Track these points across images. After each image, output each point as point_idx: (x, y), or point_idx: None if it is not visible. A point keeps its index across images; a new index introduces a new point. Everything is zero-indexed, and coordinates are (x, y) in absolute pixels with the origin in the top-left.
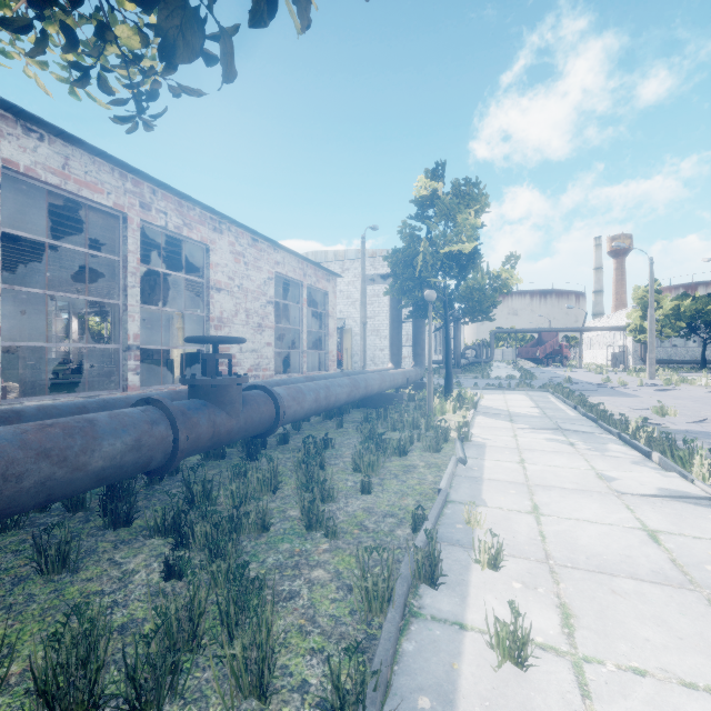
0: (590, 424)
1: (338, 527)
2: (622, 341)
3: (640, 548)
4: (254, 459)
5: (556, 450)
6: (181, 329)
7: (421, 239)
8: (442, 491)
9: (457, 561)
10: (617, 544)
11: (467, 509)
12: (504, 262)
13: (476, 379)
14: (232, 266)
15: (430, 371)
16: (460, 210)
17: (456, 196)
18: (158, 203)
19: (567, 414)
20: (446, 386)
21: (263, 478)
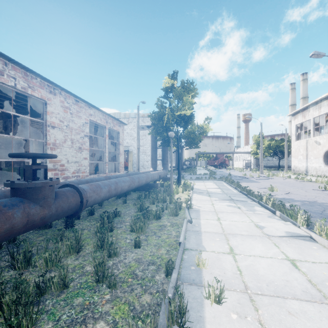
0: (244, 196)
1: (118, 277)
2: (249, 158)
3: (291, 273)
4: (70, 227)
5: (233, 211)
6: (38, 150)
7: (166, 107)
8: (182, 244)
9: (194, 299)
10: (279, 272)
11: (197, 257)
12: (204, 121)
13: (190, 175)
14: (62, 114)
15: (171, 172)
16: (185, 95)
17: (182, 88)
18: (9, 71)
19: (233, 192)
20: (178, 179)
21: (71, 244)
